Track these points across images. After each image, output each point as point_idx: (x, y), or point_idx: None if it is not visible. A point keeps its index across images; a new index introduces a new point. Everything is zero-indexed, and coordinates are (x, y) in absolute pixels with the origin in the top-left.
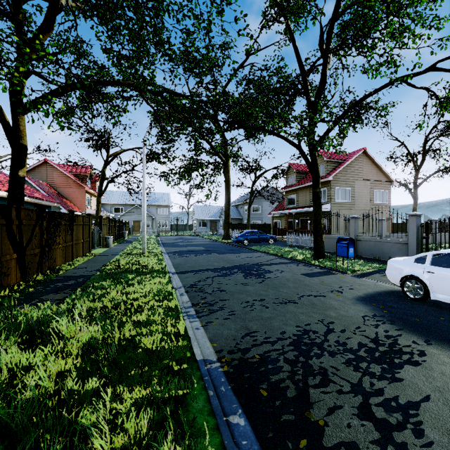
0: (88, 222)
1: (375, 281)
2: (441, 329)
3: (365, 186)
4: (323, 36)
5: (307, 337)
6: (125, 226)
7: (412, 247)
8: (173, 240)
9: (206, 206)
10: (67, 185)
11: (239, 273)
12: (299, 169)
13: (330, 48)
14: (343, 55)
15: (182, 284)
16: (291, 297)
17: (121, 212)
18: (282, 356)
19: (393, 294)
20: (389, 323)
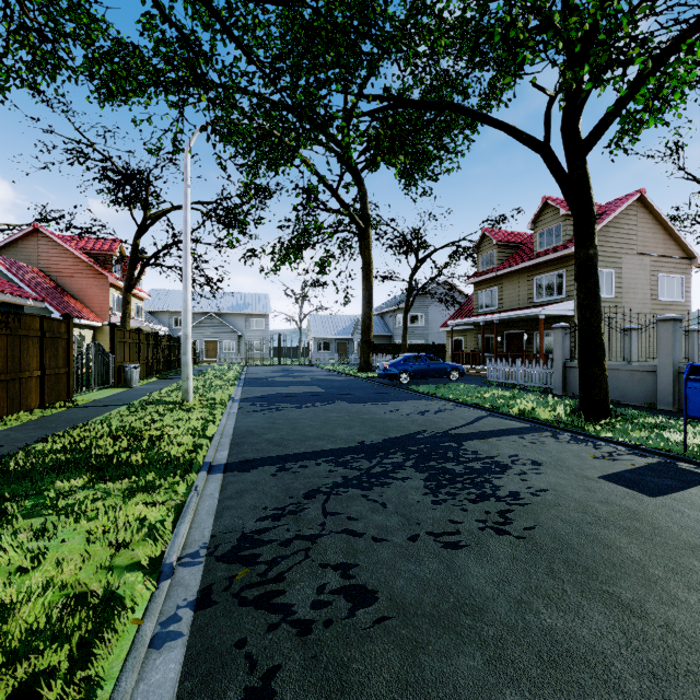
0: (63, 333)
1: None
2: None
3: (642, 267)
4: None
5: None
6: None
7: None
8: (267, 374)
9: (330, 316)
10: (75, 272)
11: (410, 473)
12: (503, 239)
13: None
14: None
15: (212, 531)
16: None
17: None
18: None
19: None
20: None
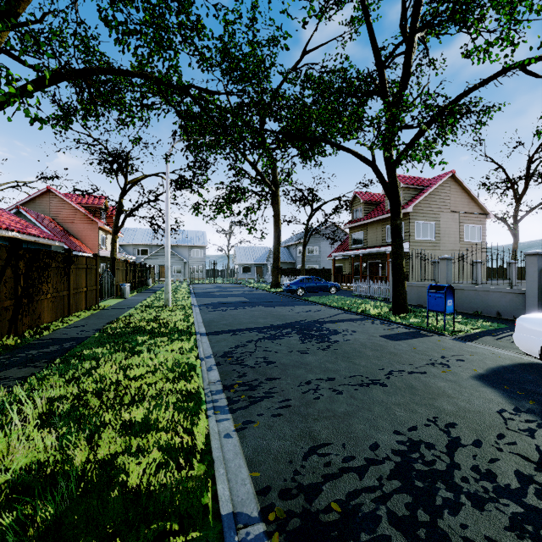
0: (94, 265)
1: (489, 347)
2: None
3: (454, 220)
4: (405, 14)
5: (419, 457)
6: (149, 271)
7: (531, 299)
8: (208, 289)
9: (250, 247)
10: (75, 219)
11: (293, 335)
12: (367, 199)
13: (417, 26)
14: (436, 33)
15: (212, 351)
16: (374, 375)
17: (145, 255)
18: (383, 506)
19: (527, 370)
20: None
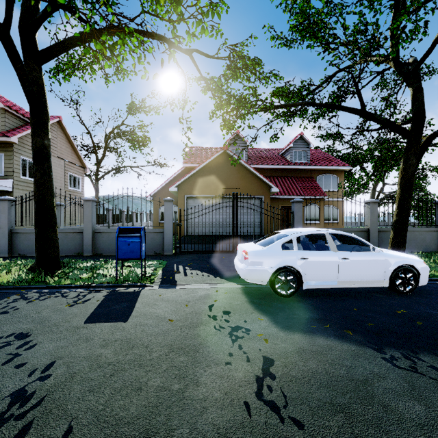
0: None
1: (198, 286)
2: (399, 324)
3: (61, 166)
4: None
5: None
6: None
7: (169, 236)
8: None
9: None
10: None
11: None
12: None
13: None
14: None
15: None
16: None
17: None
18: None
19: (262, 298)
20: (414, 353)
